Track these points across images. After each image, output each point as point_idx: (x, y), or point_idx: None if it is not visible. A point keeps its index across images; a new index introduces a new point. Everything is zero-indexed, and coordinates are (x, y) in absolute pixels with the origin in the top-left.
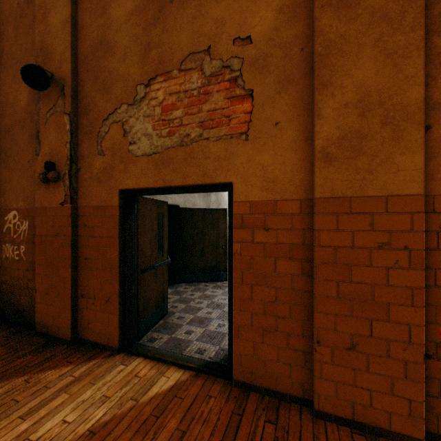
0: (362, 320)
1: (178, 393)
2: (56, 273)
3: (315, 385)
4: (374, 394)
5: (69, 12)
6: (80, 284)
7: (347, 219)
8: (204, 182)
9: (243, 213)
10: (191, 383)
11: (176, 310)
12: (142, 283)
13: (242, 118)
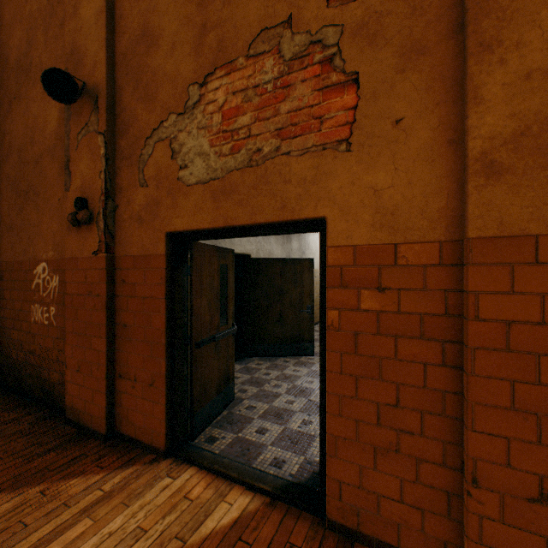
0: None
1: (243, 534)
2: (88, 344)
3: None
4: None
5: None
6: (117, 359)
7: (531, 274)
8: (283, 218)
9: (343, 264)
10: (263, 517)
11: (245, 396)
12: (197, 361)
13: (342, 117)
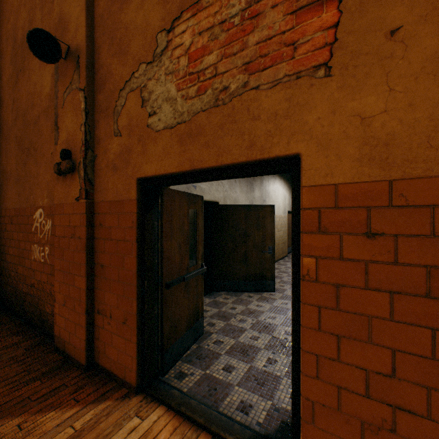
0: None
1: None
2: (72, 281)
3: None
4: None
5: None
6: (96, 297)
7: None
8: (251, 157)
9: (321, 205)
10: None
11: (213, 329)
12: (167, 300)
13: (319, 38)
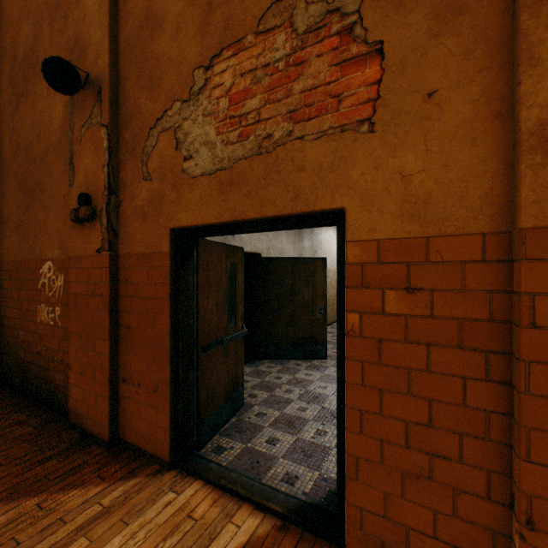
0: None
1: None
2: (91, 346)
3: None
4: None
5: None
6: (121, 363)
7: None
8: (296, 210)
9: (364, 261)
10: (273, 544)
11: (255, 401)
12: (204, 366)
13: (363, 93)
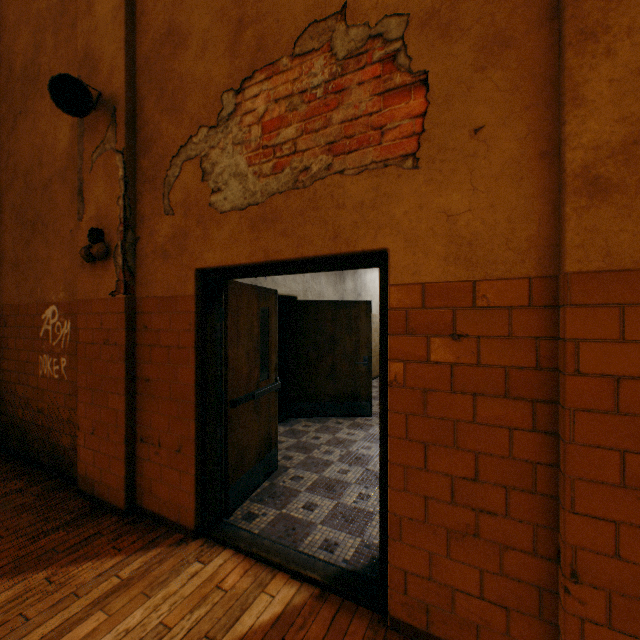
0: None
1: (287, 634)
2: (104, 402)
3: None
4: None
5: None
6: (139, 420)
7: None
8: (336, 250)
9: (408, 306)
10: (311, 613)
11: (291, 464)
12: (233, 423)
13: (407, 126)
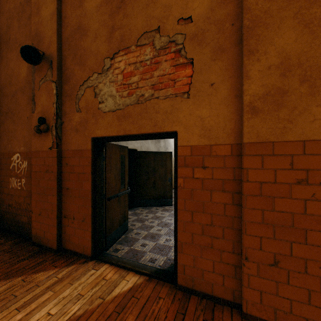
0: (283, 242)
1: (135, 294)
2: (46, 199)
3: (244, 293)
4: (293, 303)
5: (55, 6)
6: (63, 207)
7: (270, 160)
8: (155, 131)
9: (185, 155)
10: (145, 286)
11: (134, 227)
12: (108, 208)
13: (185, 80)
